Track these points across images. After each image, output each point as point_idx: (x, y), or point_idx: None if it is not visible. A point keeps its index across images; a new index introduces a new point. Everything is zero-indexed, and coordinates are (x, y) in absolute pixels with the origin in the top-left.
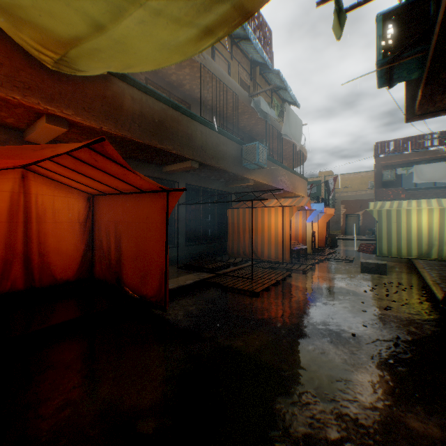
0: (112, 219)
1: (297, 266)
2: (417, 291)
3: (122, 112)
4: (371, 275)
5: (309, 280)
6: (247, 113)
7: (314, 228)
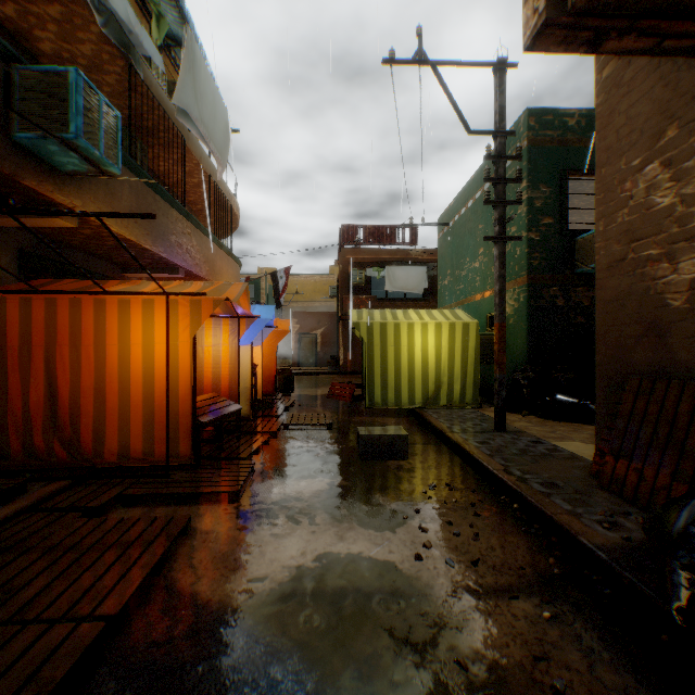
0: None
1: (215, 473)
2: (499, 509)
3: None
4: (384, 466)
5: (251, 537)
6: None
7: (255, 357)
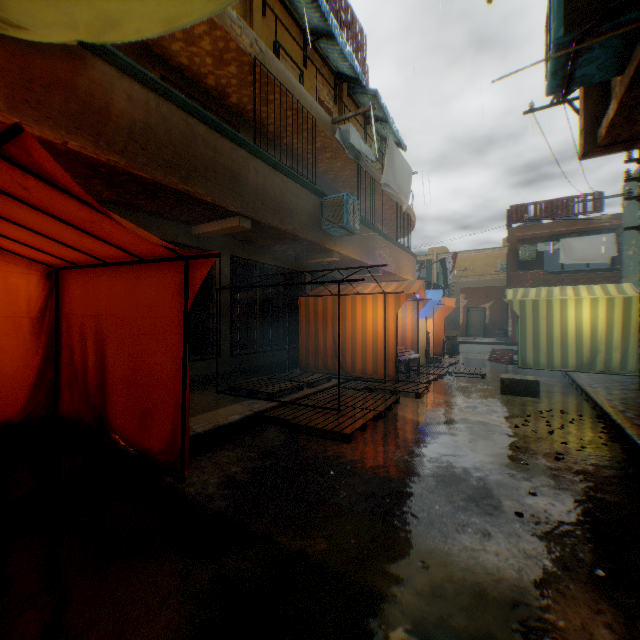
0: (91, 312)
1: (407, 386)
2: (591, 424)
3: (110, 120)
4: (517, 398)
5: (428, 409)
6: (330, 149)
7: (428, 327)
